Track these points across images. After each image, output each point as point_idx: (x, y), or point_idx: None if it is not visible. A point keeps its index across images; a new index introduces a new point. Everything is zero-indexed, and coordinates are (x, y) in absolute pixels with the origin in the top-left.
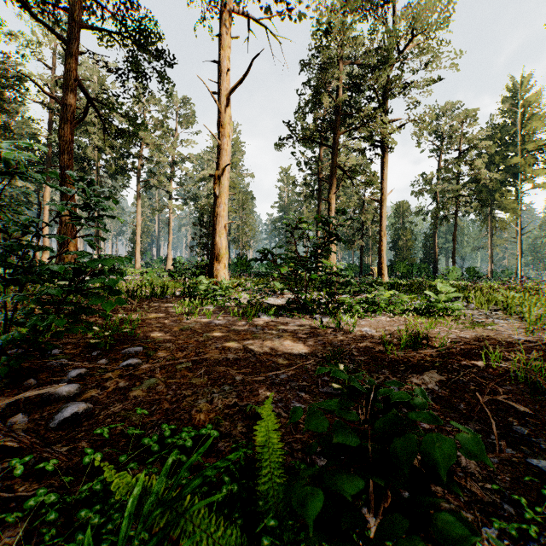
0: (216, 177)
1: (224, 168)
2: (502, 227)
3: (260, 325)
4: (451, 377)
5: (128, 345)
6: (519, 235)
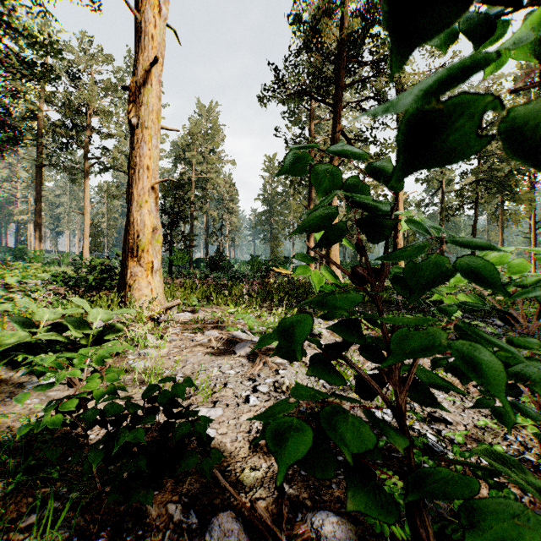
0: (132, 87)
1: (150, 71)
2: (515, 220)
3: None
4: None
5: None
6: (532, 230)
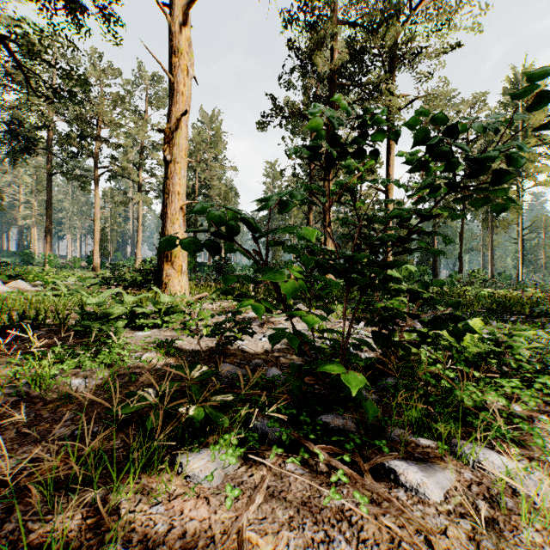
0: (167, 132)
1: (180, 119)
2: (503, 227)
3: None
4: None
5: None
6: (520, 236)
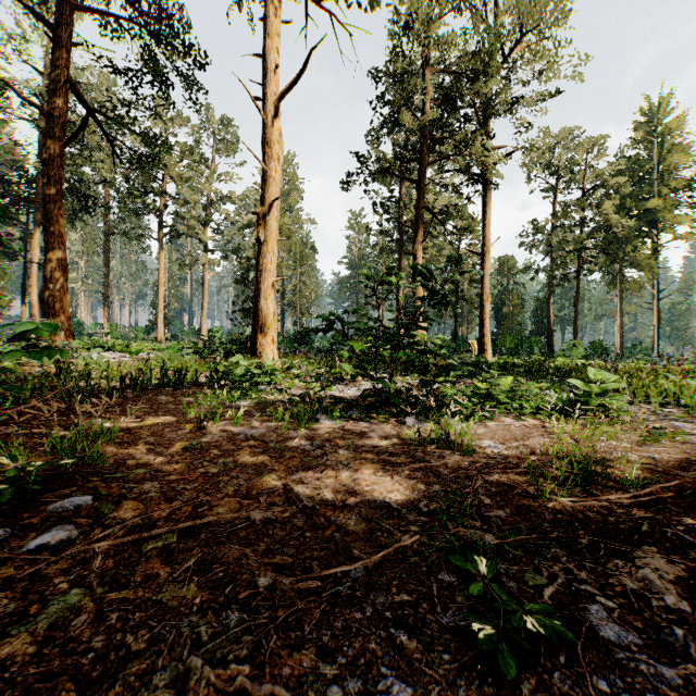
0: (260, 215)
1: (272, 203)
2: (634, 289)
3: (318, 438)
4: (692, 566)
5: (72, 489)
6: (656, 300)
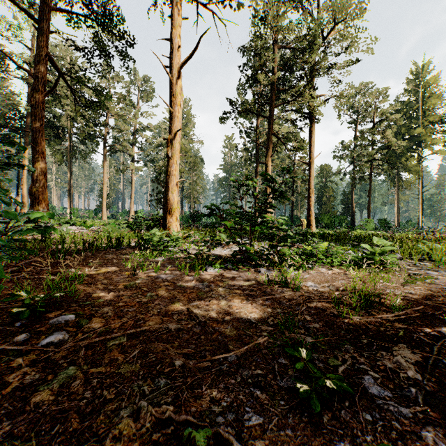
0: (169, 140)
1: (176, 133)
2: (407, 186)
3: (207, 280)
4: (426, 355)
5: (61, 311)
6: (420, 193)
